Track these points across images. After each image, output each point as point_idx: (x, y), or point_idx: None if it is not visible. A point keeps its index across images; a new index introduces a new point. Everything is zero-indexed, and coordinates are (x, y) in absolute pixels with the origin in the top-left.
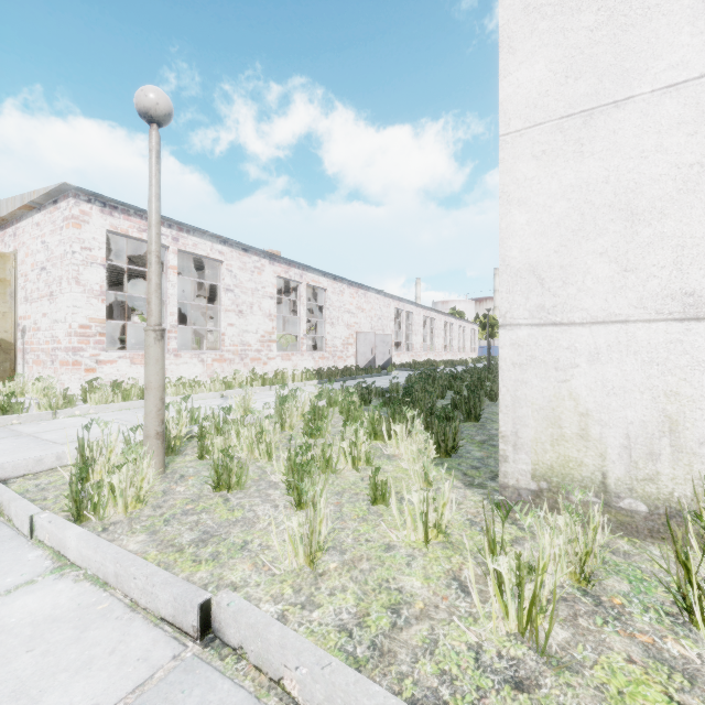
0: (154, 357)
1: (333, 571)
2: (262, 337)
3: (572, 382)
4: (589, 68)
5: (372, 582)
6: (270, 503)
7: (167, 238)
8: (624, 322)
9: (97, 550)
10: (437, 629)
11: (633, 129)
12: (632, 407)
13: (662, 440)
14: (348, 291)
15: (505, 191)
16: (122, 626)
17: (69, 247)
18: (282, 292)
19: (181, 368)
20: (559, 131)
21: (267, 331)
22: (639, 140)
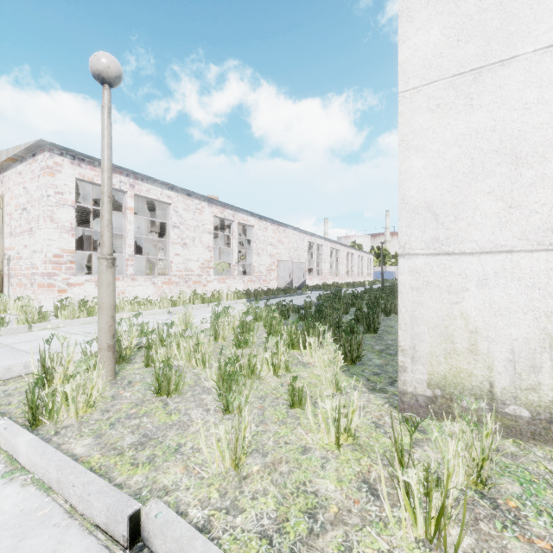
0: (106, 281)
1: (255, 474)
2: (202, 264)
3: (463, 304)
4: (478, 32)
5: (291, 485)
6: (203, 407)
7: (126, 185)
8: (509, 252)
9: (42, 457)
10: (351, 535)
11: (517, 84)
12: (516, 325)
13: (543, 354)
14: (271, 228)
15: (404, 139)
16: (59, 533)
17: (45, 191)
18: (218, 229)
19: (136, 289)
20: (451, 87)
21: (206, 259)
22: (522, 94)
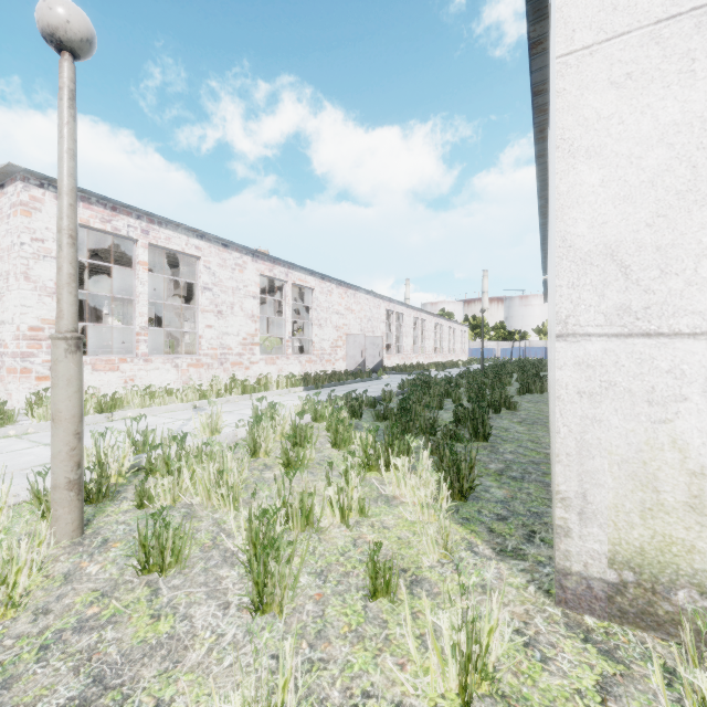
0: (65, 376)
1: None
2: (244, 340)
3: (676, 424)
4: None
5: None
6: (218, 600)
7: (136, 230)
8: None
9: None
10: None
11: None
12: None
13: None
14: (337, 291)
15: (565, 137)
16: None
17: (17, 237)
18: (267, 292)
19: (151, 374)
20: (654, 42)
21: (249, 333)
22: None
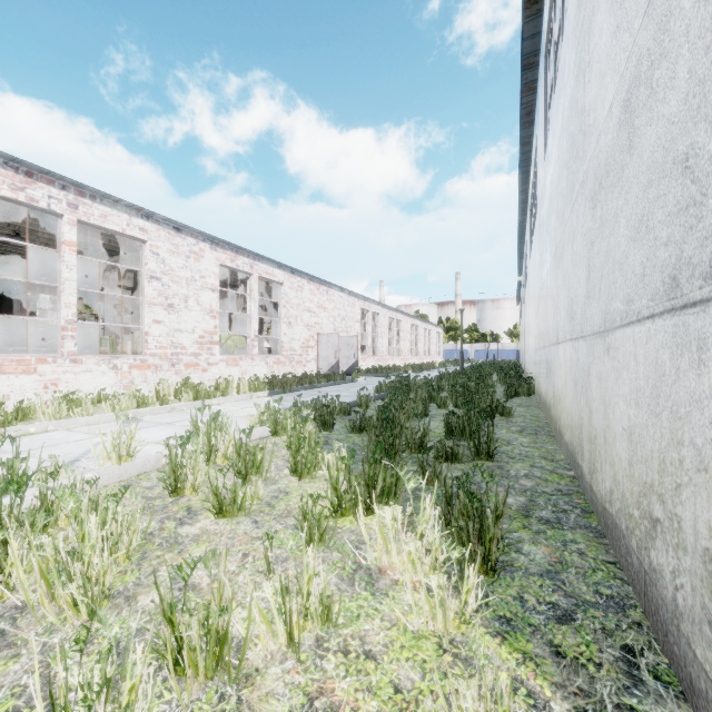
0: None
1: None
2: (201, 338)
3: None
4: None
5: None
6: None
7: (60, 203)
8: None
9: None
10: None
11: None
12: None
13: None
14: (308, 287)
15: None
16: None
17: None
18: (232, 287)
19: (81, 378)
20: None
21: (207, 330)
22: None
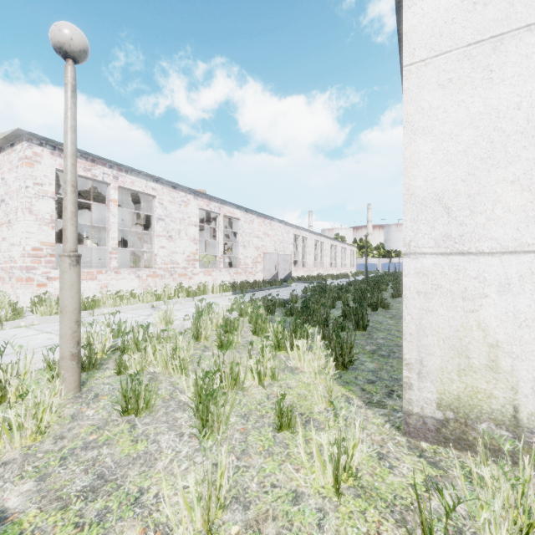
0: (69, 282)
1: None
2: (188, 257)
3: (480, 312)
4: None
5: None
6: (176, 431)
7: (109, 176)
8: None
9: None
10: None
11: None
12: None
13: None
14: (257, 220)
15: (409, 120)
16: None
17: (23, 182)
18: (205, 221)
19: (120, 282)
20: (466, 58)
21: (192, 252)
22: None
